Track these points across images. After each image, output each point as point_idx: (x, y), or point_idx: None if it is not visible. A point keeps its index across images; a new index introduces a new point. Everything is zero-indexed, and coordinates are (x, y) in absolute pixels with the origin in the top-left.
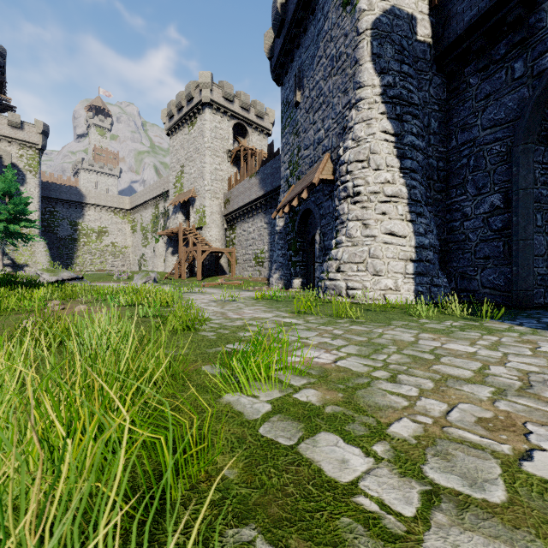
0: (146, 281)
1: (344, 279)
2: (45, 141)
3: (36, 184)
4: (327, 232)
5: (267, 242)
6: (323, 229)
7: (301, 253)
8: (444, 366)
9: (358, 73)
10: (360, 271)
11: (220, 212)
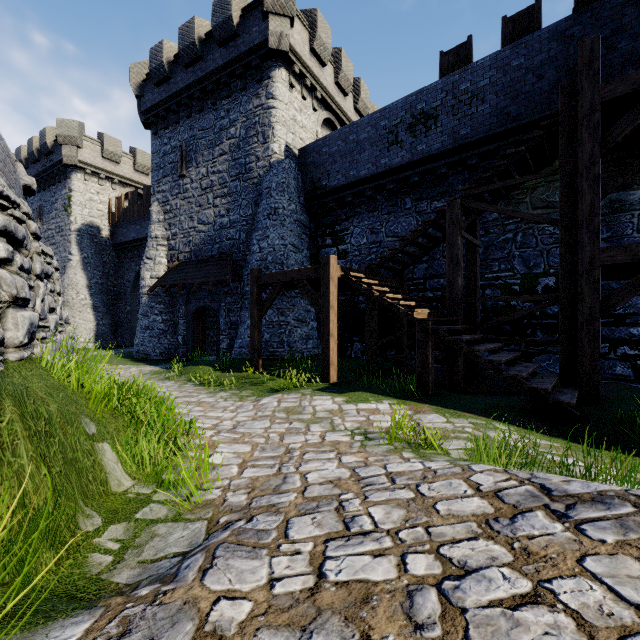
0: None
1: None
2: None
3: None
4: None
5: None
6: None
7: None
8: None
9: (70, 248)
10: None
11: None
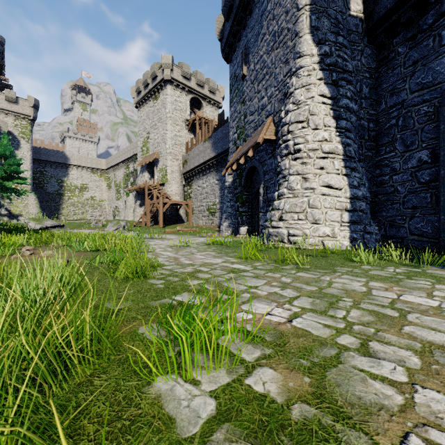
0: (117, 228)
1: (286, 227)
2: (36, 113)
3: (28, 148)
4: (270, 186)
5: (218, 196)
6: (266, 183)
7: (247, 204)
8: (417, 328)
9: (298, 44)
10: (301, 220)
11: (179, 171)
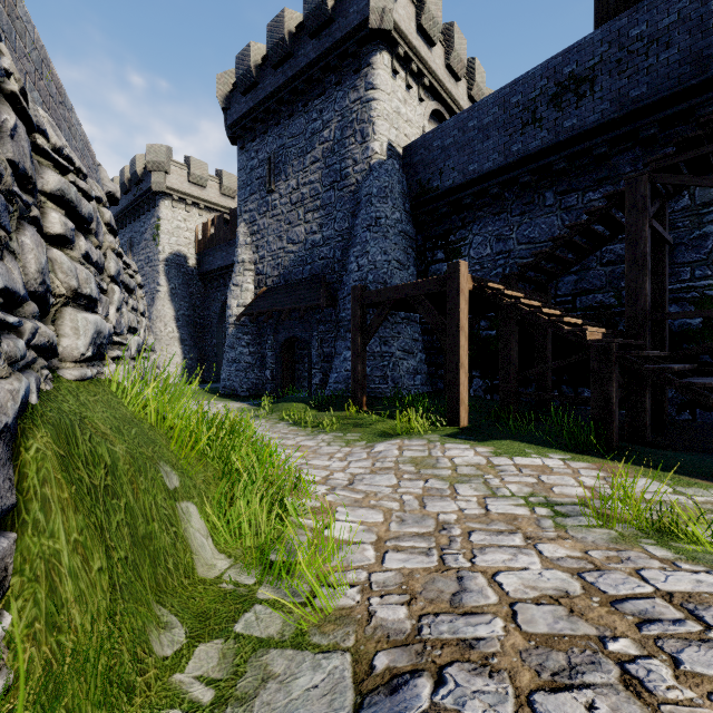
0: None
1: None
2: None
3: None
4: None
5: None
6: None
7: None
8: None
9: (159, 278)
10: None
11: None
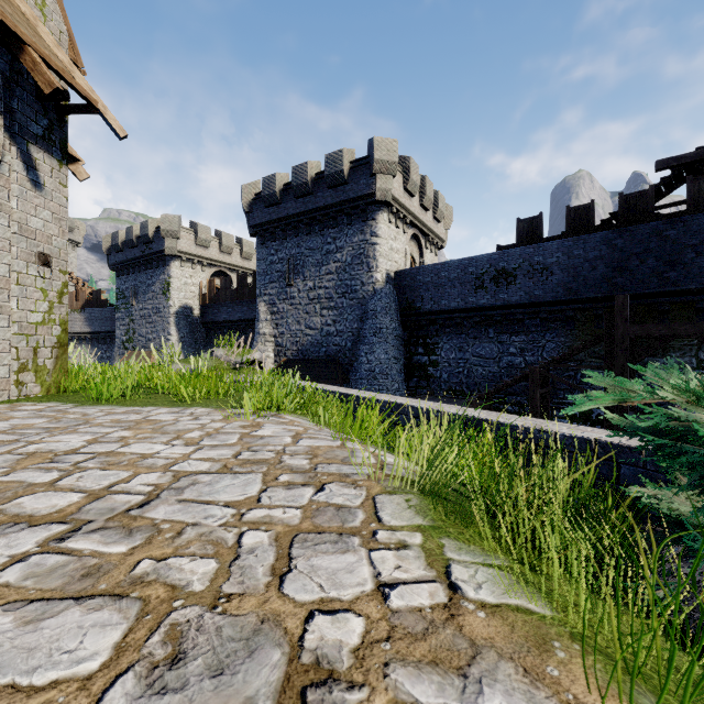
0: None
1: None
2: None
3: None
4: None
5: None
6: None
7: None
8: None
9: (170, 329)
10: None
11: None
